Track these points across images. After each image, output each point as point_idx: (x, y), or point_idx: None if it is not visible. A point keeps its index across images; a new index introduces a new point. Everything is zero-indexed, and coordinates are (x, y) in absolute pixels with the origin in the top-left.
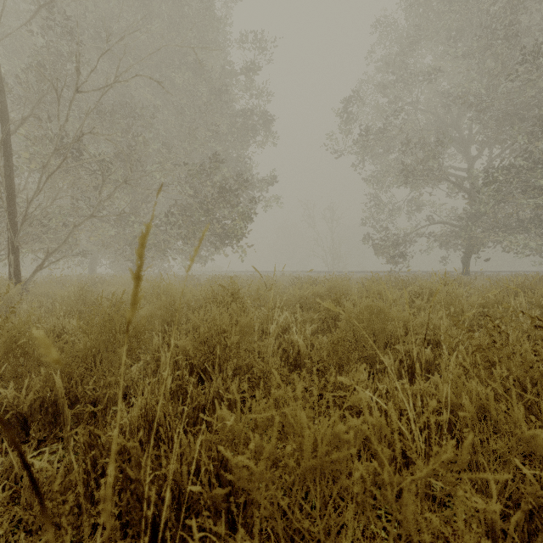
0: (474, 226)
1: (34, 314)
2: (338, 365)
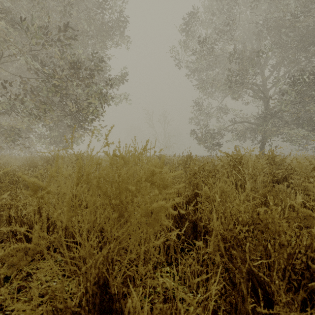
0: (268, 123)
1: None
2: None
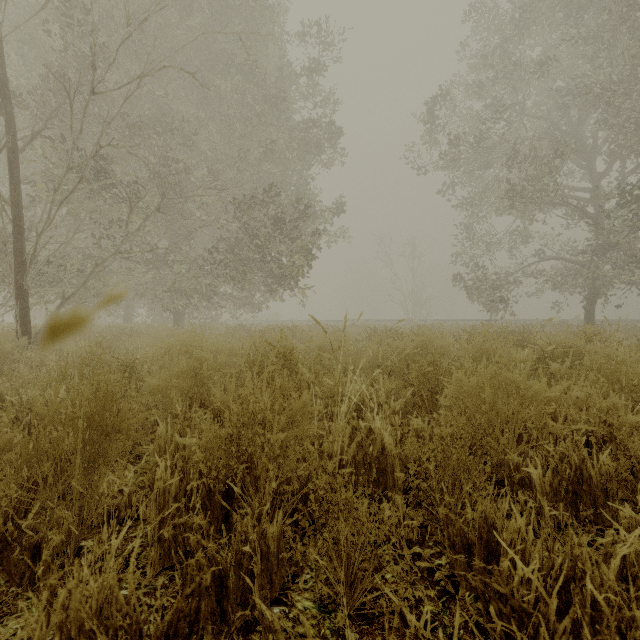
0: (601, 262)
1: None
2: (452, 480)
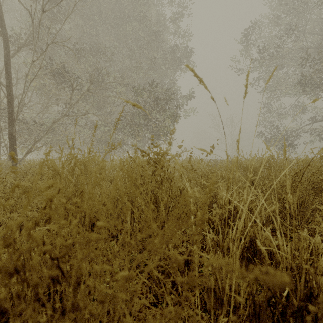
0: None
1: None
2: None
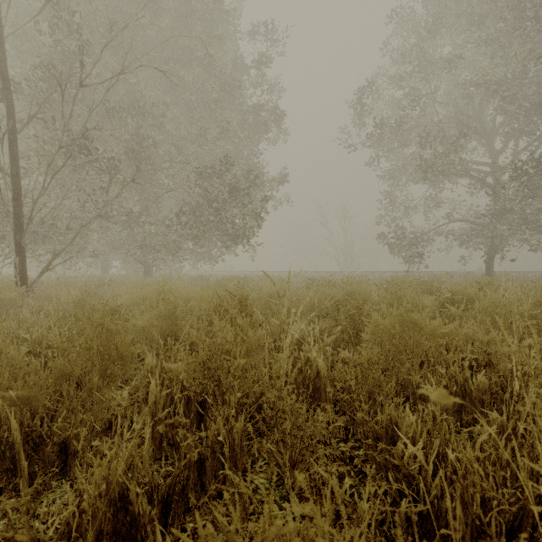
0: (499, 224)
1: (4, 328)
2: (368, 394)
